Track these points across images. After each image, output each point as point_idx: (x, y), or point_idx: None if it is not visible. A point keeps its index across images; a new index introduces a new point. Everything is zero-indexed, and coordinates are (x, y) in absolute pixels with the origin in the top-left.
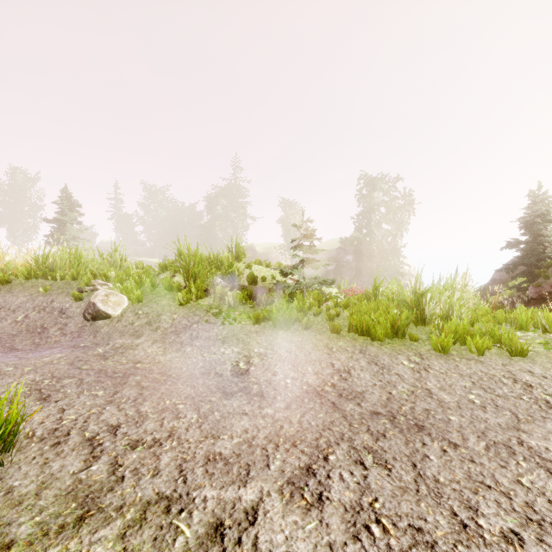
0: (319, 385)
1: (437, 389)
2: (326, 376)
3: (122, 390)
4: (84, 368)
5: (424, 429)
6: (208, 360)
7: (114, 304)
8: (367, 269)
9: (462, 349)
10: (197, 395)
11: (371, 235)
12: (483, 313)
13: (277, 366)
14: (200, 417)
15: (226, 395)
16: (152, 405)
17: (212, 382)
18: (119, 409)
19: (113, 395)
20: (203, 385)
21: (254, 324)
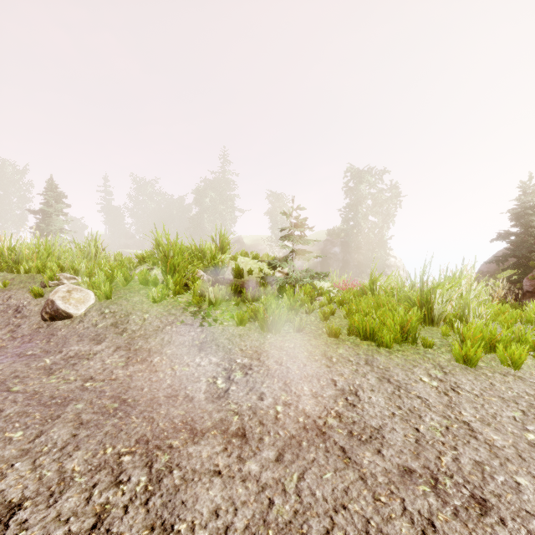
0: (320, 416)
1: (478, 422)
2: (327, 400)
3: (51, 429)
4: (15, 390)
5: (489, 506)
6: (178, 376)
7: (77, 301)
8: (354, 261)
9: (490, 359)
10: (153, 436)
11: (358, 227)
12: (496, 311)
13: (264, 385)
14: (150, 481)
15: (194, 435)
16: (84, 458)
17: (178, 411)
18: (34, 466)
19: (34, 439)
20: (165, 418)
21: (237, 325)
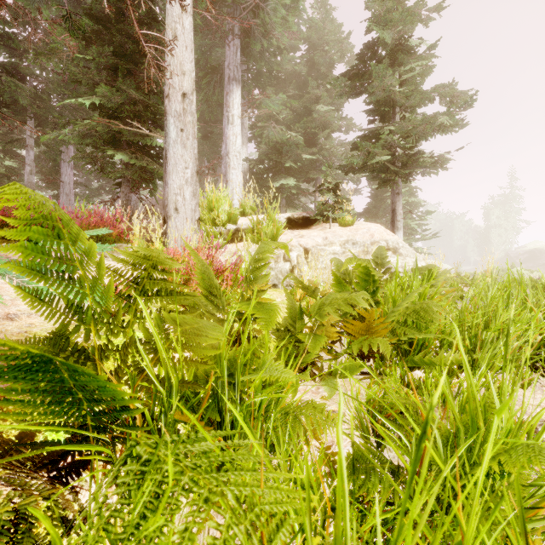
0: None
1: None
2: None
3: None
4: None
5: None
6: None
7: None
8: None
9: None
10: None
11: None
12: None
13: None
14: None
15: None
16: None
17: None
18: None
19: None
20: None
21: None
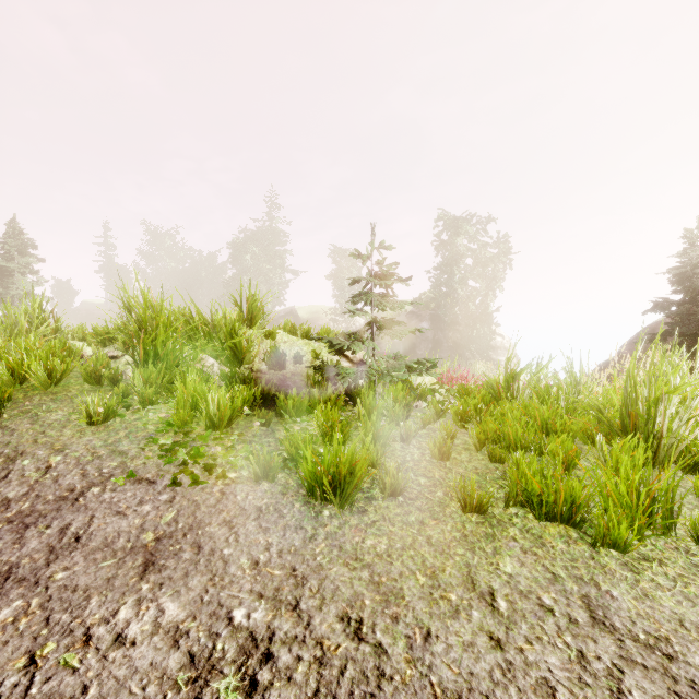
0: None
1: None
2: None
3: None
4: None
5: None
6: None
7: None
8: (448, 341)
9: None
10: None
11: (453, 294)
12: None
13: None
14: None
15: None
16: None
17: None
18: None
19: None
20: None
21: (257, 481)
